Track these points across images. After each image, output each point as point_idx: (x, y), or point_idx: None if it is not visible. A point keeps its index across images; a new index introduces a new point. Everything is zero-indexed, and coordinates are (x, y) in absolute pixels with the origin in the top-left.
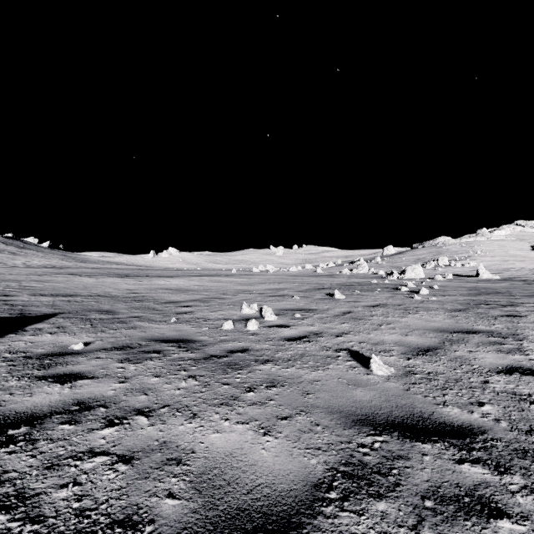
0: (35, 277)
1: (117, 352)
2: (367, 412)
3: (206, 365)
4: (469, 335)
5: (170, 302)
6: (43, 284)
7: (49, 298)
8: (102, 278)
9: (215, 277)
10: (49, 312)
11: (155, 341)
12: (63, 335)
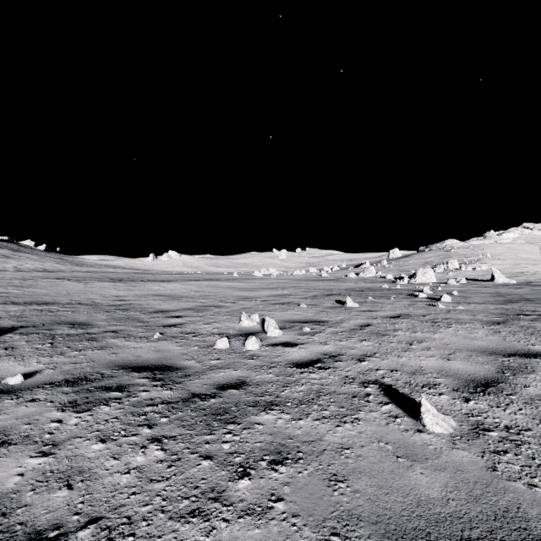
0: (18, 282)
1: (65, 389)
2: (451, 535)
3: (183, 413)
4: (530, 360)
5: (159, 311)
6: (23, 289)
7: (20, 307)
8: (91, 283)
9: (215, 281)
10: (9, 325)
11: (124, 369)
12: (6, 361)
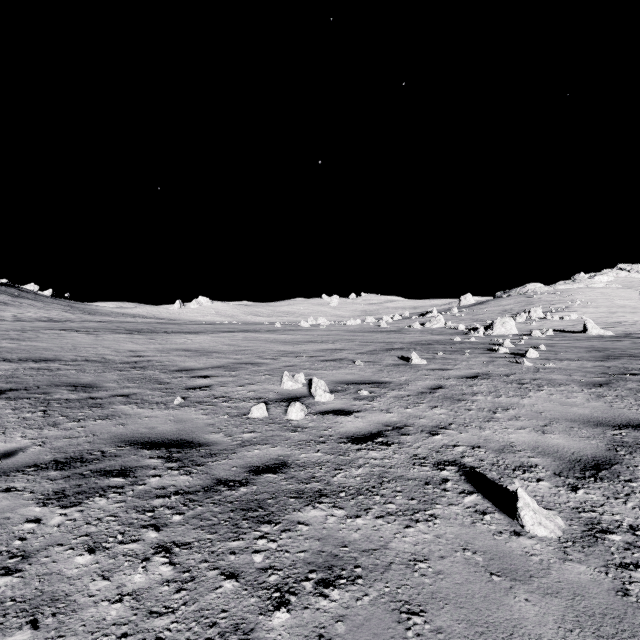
0: (15, 334)
1: (51, 474)
2: None
3: (203, 508)
4: None
5: (183, 370)
6: (19, 343)
7: (12, 364)
8: (104, 335)
9: (252, 333)
10: None
11: (132, 445)
12: None
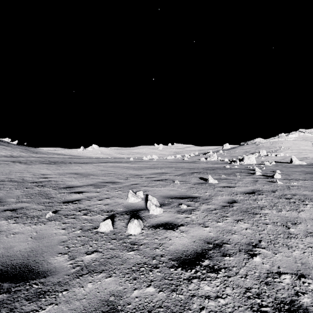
0: None
1: None
2: None
3: None
4: None
5: (68, 187)
6: None
7: None
8: (33, 164)
9: (117, 163)
10: None
11: None
12: None
